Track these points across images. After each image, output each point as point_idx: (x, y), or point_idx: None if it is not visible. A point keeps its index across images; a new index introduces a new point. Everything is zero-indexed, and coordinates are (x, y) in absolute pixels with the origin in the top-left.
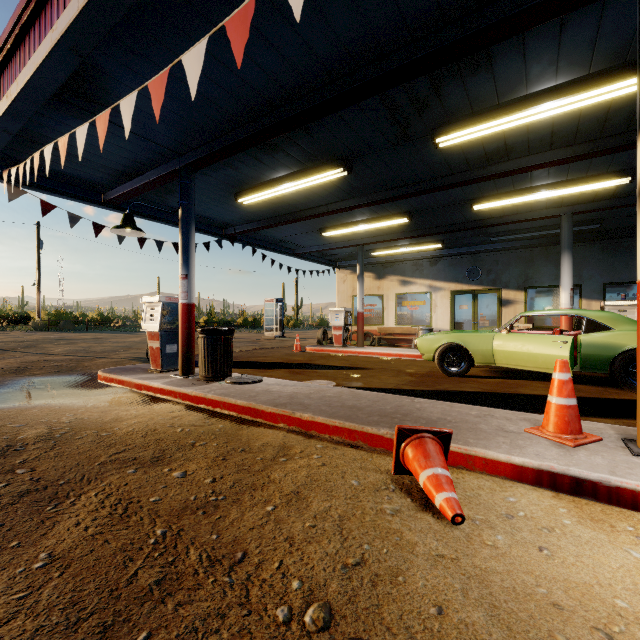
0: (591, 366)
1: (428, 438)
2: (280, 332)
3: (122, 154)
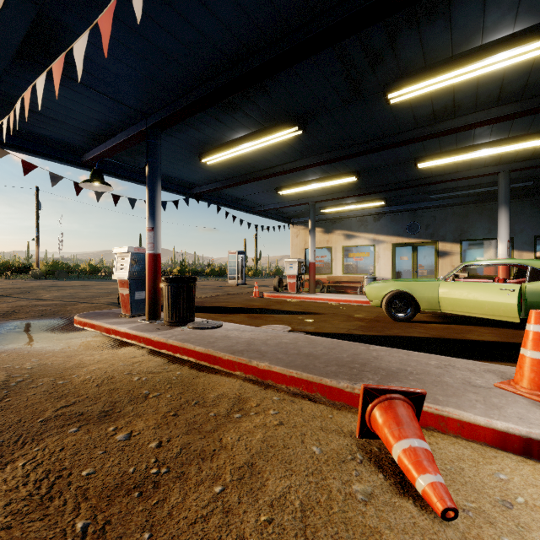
0: None
1: (398, 399)
2: (241, 280)
3: (94, 116)
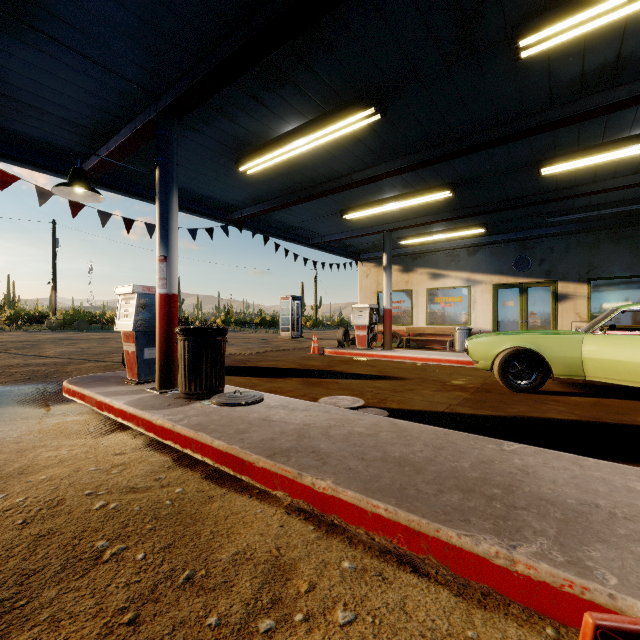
0: None
1: None
2: (297, 332)
3: (83, 99)
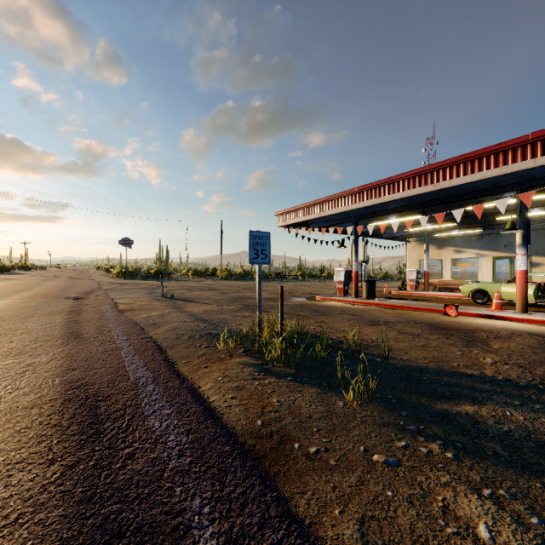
0: None
1: (452, 306)
2: None
3: (332, 217)
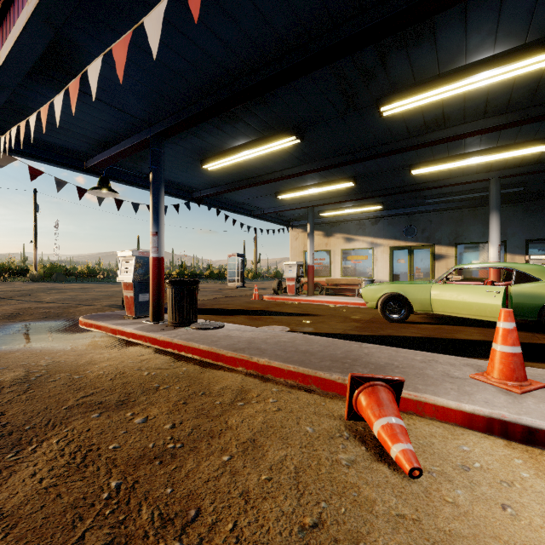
0: (521, 314)
1: (380, 386)
2: (241, 283)
3: (99, 124)
